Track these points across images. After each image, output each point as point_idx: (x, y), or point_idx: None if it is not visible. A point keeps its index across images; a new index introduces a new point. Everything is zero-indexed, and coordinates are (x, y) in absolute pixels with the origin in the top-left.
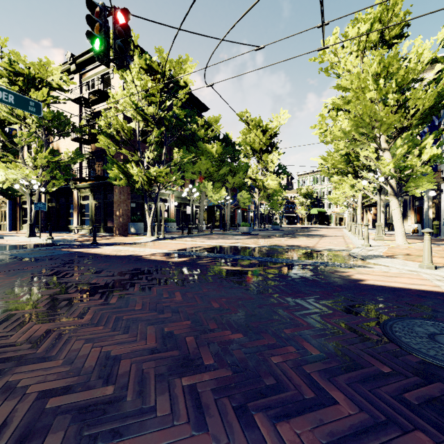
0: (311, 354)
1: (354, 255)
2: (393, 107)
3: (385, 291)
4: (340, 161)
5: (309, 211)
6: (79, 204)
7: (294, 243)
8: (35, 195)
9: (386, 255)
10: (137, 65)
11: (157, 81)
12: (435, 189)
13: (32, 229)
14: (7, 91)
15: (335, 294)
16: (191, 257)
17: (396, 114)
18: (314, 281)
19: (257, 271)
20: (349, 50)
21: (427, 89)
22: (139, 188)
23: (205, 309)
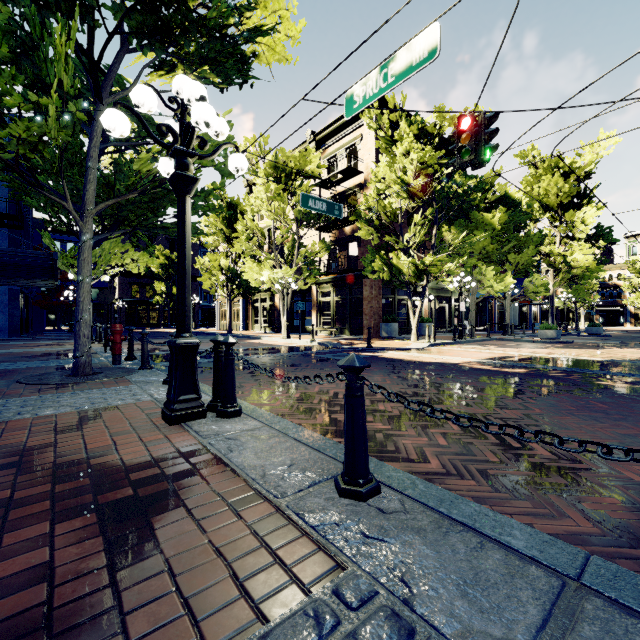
0: None
1: None
2: None
3: None
4: None
5: None
6: (318, 301)
7: None
8: (267, 293)
9: None
10: (411, 134)
11: (432, 146)
12: None
13: (288, 330)
14: (322, 200)
15: None
16: (527, 369)
17: None
18: None
19: None
20: None
21: None
22: (402, 281)
23: None
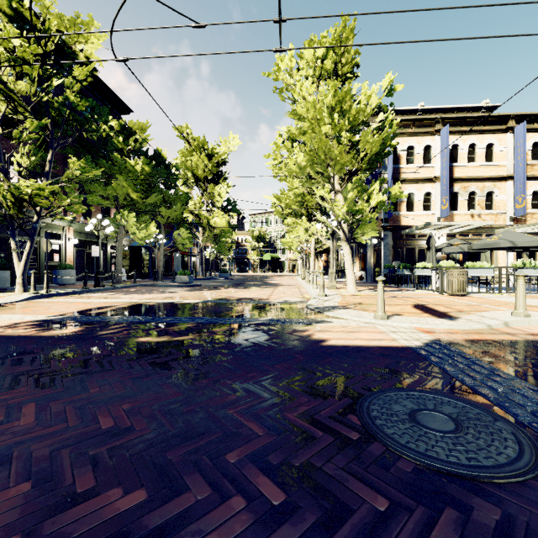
0: (272, 506)
1: (311, 308)
2: (346, 147)
3: (350, 353)
4: (295, 201)
5: (262, 257)
6: None
7: (245, 296)
8: None
9: (342, 306)
10: None
11: (34, 41)
12: (376, 237)
13: None
14: None
15: (297, 366)
16: (87, 326)
17: (349, 155)
18: (270, 348)
19: (194, 341)
20: (305, 73)
21: (374, 135)
22: None
23: (79, 438)
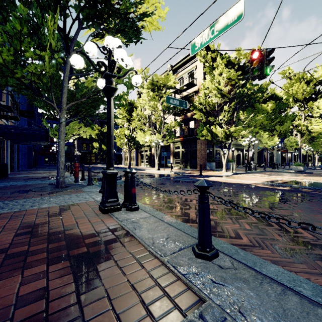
0: None
1: None
2: None
3: None
4: None
5: None
6: (173, 151)
7: None
8: (148, 147)
9: None
10: (223, 64)
11: (234, 70)
12: None
13: (158, 166)
14: (177, 99)
15: None
16: (289, 187)
17: None
18: None
19: None
20: None
21: None
22: (217, 140)
23: None
